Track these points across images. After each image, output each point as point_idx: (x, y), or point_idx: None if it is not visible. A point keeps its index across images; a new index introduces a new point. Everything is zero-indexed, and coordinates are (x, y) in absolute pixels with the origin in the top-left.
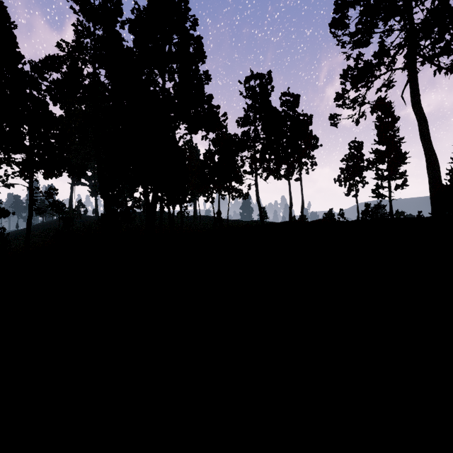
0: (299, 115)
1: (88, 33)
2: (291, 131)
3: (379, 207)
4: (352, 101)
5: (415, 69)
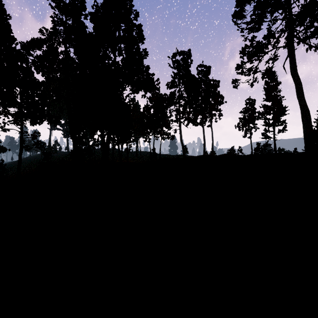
0: (210, 81)
1: (62, 22)
2: (204, 91)
3: (266, 145)
4: (248, 70)
5: (293, 47)
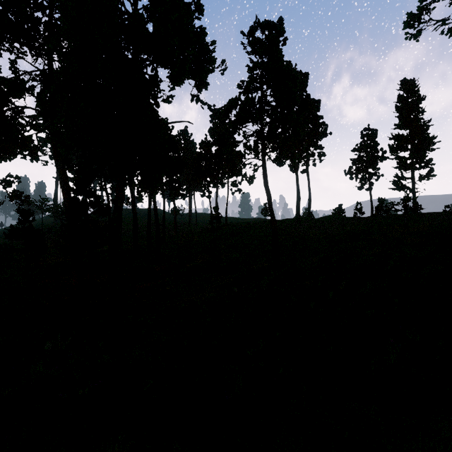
0: (307, 96)
1: None
2: (298, 114)
3: (408, 198)
4: None
5: None
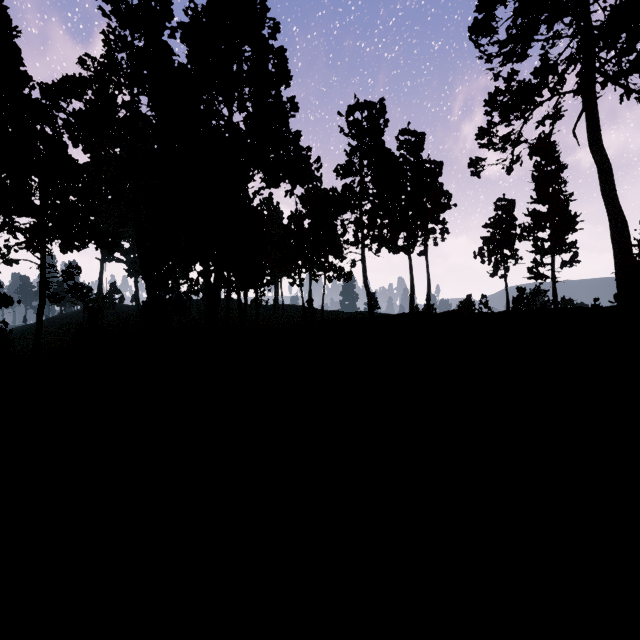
0: (423, 162)
1: (124, 44)
2: (412, 184)
3: (538, 292)
4: (502, 139)
5: (593, 93)
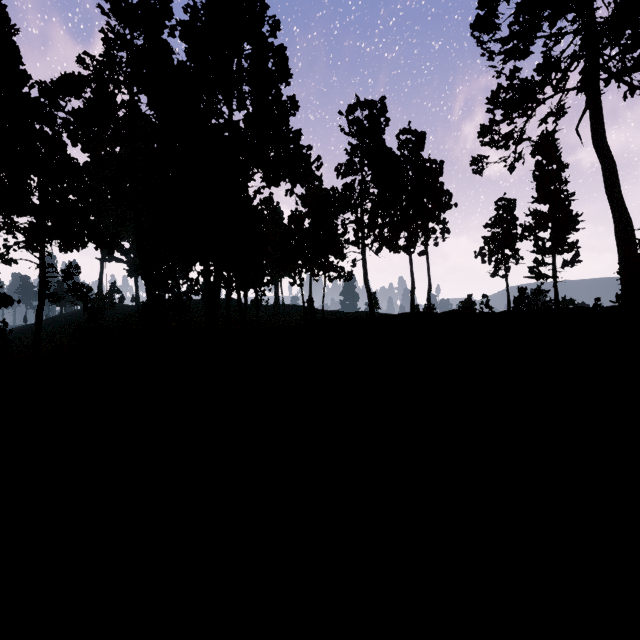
0: (424, 161)
1: (123, 43)
2: (413, 184)
3: (539, 292)
4: (505, 137)
5: (597, 90)
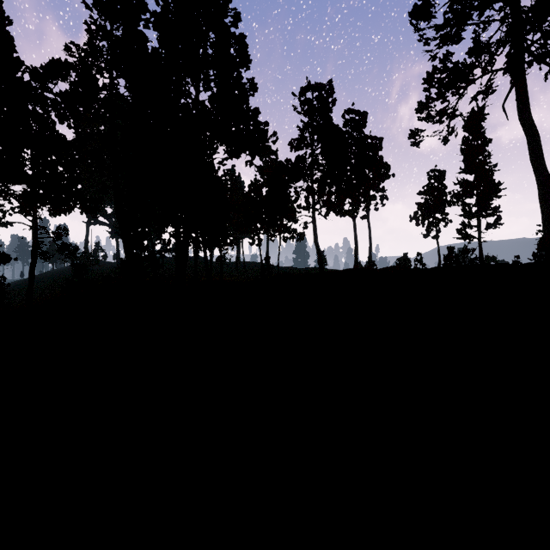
0: (366, 137)
1: (104, 33)
2: (356, 157)
3: (466, 250)
4: (440, 113)
5: (523, 70)
